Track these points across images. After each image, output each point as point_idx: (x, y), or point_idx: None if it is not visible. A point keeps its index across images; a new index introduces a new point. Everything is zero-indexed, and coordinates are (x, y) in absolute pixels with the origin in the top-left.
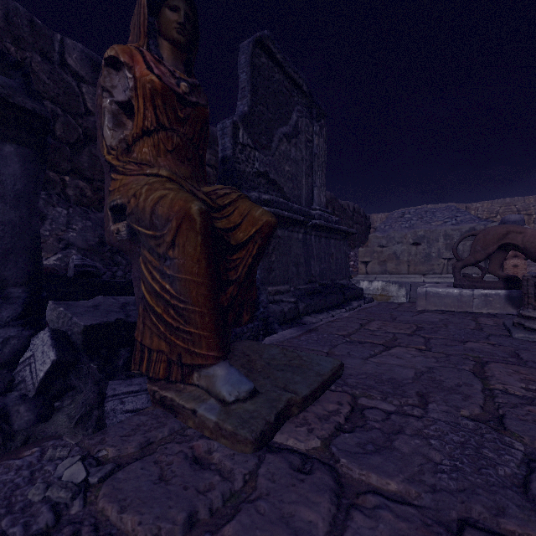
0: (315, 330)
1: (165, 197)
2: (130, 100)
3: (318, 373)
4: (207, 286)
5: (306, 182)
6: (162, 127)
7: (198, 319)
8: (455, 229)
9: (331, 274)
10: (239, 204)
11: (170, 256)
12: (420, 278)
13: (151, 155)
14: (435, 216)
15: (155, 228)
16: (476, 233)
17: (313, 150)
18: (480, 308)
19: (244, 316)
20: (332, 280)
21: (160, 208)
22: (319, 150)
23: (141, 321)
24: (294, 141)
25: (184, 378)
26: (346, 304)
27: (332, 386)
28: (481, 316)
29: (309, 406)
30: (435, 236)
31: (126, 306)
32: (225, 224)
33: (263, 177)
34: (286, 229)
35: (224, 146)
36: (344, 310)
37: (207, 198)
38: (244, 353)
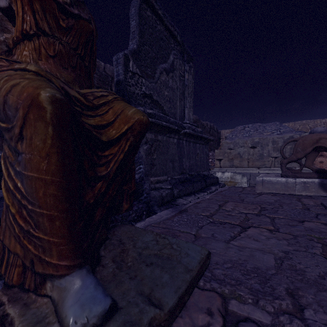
0: (185, 211)
1: (17, 85)
2: (10, 5)
3: (187, 267)
4: (58, 184)
5: (180, 104)
6: (43, 33)
7: (47, 223)
8: (279, 137)
9: (197, 167)
10: (114, 104)
11: (19, 150)
12: (256, 170)
13: (31, 58)
14: (265, 129)
15: (8, 120)
16: (296, 139)
17: (185, 82)
18: (300, 191)
19: (124, 205)
20: (198, 172)
21: (10, 96)
22: (189, 83)
23: (4, 218)
24: (171, 74)
25: (37, 288)
26: (207, 188)
27: (200, 281)
28: (302, 198)
29: (176, 319)
30: (266, 142)
31: (2, 201)
32: (98, 121)
33: (148, 98)
34: (165, 135)
35: (117, 73)
36: (206, 193)
37: (80, 96)
38: (121, 240)
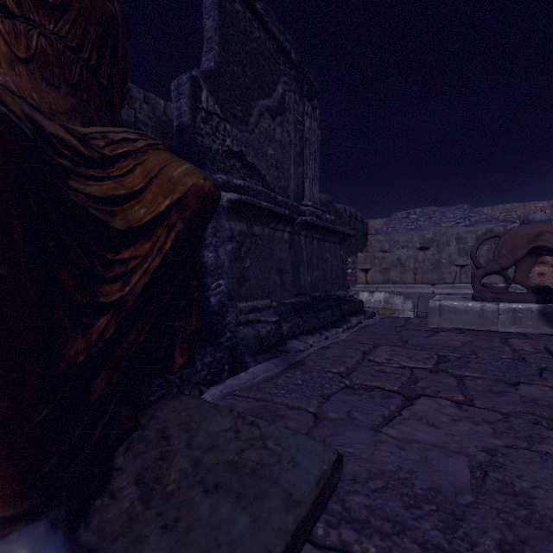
0: (301, 364)
1: None
2: None
3: (290, 496)
4: None
5: (296, 171)
6: (3, 10)
7: None
8: (469, 231)
9: (325, 284)
10: (146, 157)
11: None
12: (429, 288)
13: None
14: (445, 216)
15: None
16: (499, 234)
17: (304, 134)
18: (507, 326)
19: (177, 358)
20: (327, 292)
21: None
22: (311, 135)
23: None
24: (279, 119)
25: None
26: (343, 321)
27: (317, 525)
28: (510, 337)
29: None
30: (446, 239)
31: None
32: (107, 189)
33: (237, 160)
34: (267, 225)
35: (179, 111)
36: (341, 329)
37: (70, 137)
38: (165, 430)
